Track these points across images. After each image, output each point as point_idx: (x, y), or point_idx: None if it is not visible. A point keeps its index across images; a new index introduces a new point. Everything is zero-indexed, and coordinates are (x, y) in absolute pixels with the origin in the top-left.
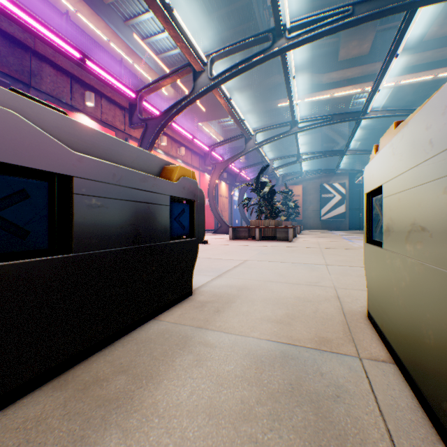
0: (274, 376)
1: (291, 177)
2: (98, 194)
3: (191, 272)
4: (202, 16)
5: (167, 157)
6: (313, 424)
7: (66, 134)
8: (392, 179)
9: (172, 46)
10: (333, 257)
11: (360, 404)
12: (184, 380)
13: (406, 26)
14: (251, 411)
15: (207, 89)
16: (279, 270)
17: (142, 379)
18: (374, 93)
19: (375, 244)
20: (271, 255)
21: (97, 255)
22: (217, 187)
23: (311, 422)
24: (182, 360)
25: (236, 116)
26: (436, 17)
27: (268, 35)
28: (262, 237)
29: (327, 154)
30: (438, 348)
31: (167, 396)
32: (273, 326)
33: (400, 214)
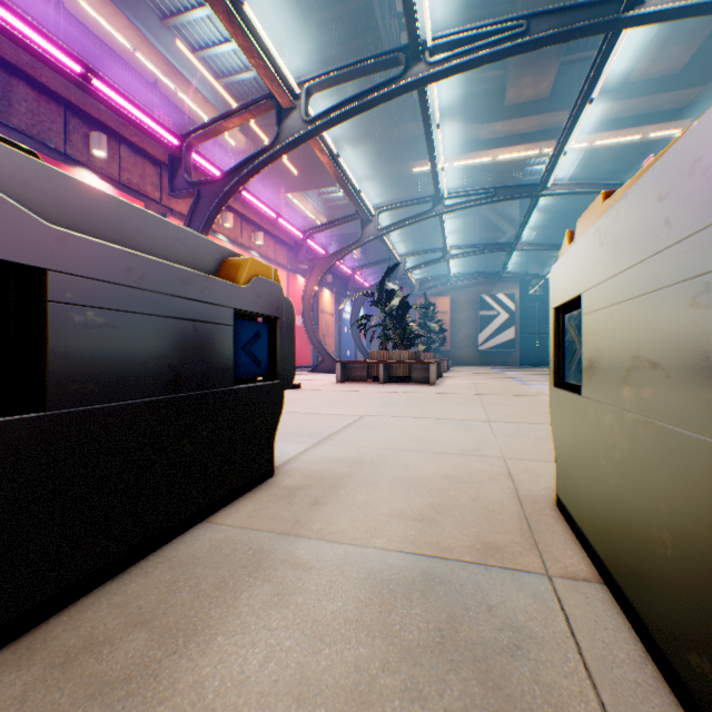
0: (412, 616)
1: (434, 283)
2: (99, 303)
3: (272, 438)
4: (293, 20)
5: (234, 247)
6: (480, 702)
7: (36, 193)
8: (599, 285)
9: (242, 66)
10: (499, 408)
11: (555, 658)
12: (254, 633)
13: (605, 57)
14: (373, 686)
15: (300, 138)
16: (417, 431)
17: (178, 637)
18: (557, 157)
19: (568, 388)
20: (403, 406)
21: (96, 413)
22: (317, 298)
23: (475, 700)
24: (252, 596)
25: (347, 185)
26: (646, 47)
27: (398, 57)
28: (388, 377)
29: (488, 248)
30: (682, 563)
31: (222, 667)
32: (408, 526)
33: (613, 341)
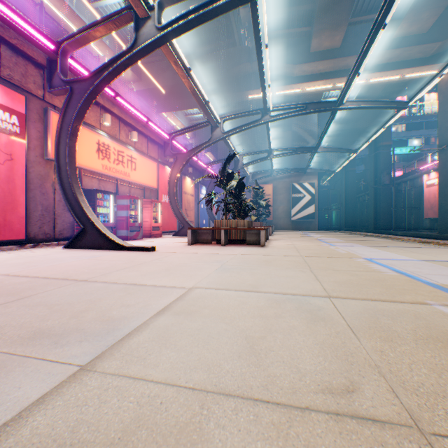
0: None
1: (262, 175)
2: None
3: None
4: None
5: (112, 141)
6: None
7: None
8: None
9: None
10: (329, 275)
11: None
12: None
13: None
14: None
15: (153, 42)
16: (248, 323)
17: None
18: (353, 77)
19: None
20: (236, 272)
21: None
22: (181, 183)
23: None
24: None
25: (198, 95)
26: (407, 12)
27: None
28: (229, 240)
29: (298, 150)
30: None
31: None
32: None
33: None
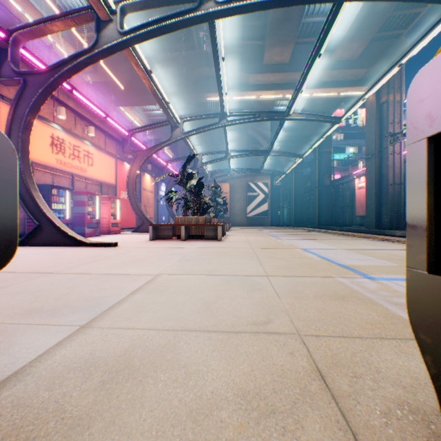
0: None
1: (220, 174)
2: None
3: None
4: None
5: (67, 135)
6: None
7: None
8: None
9: (81, 4)
10: (271, 261)
11: None
12: None
13: (331, 22)
14: None
15: (116, 46)
16: (206, 294)
17: None
18: (297, 94)
19: None
20: (196, 262)
21: None
22: (140, 179)
23: None
24: None
25: (159, 96)
26: (341, 40)
27: None
28: (189, 235)
29: (253, 153)
30: None
31: None
32: None
33: None
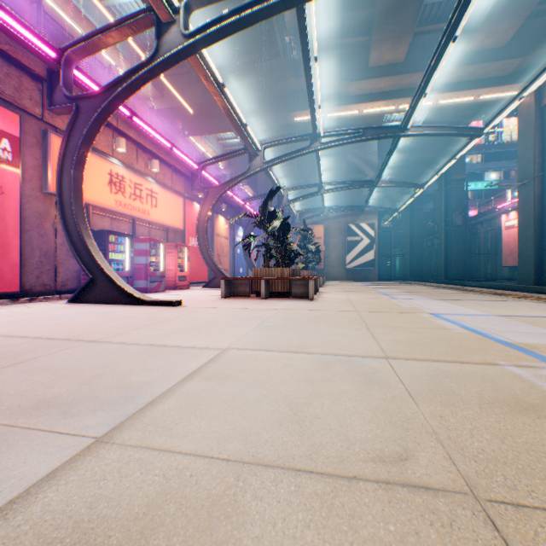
0: None
1: (311, 214)
2: None
3: None
4: None
5: (128, 171)
6: None
7: None
8: None
9: None
10: (388, 333)
11: None
12: None
13: None
14: None
15: (179, 53)
16: (292, 388)
17: None
18: (419, 98)
19: None
20: (279, 331)
21: None
22: (213, 223)
23: None
24: None
25: (234, 117)
26: (482, 21)
27: None
28: (271, 292)
29: (355, 184)
30: None
31: None
32: None
33: None
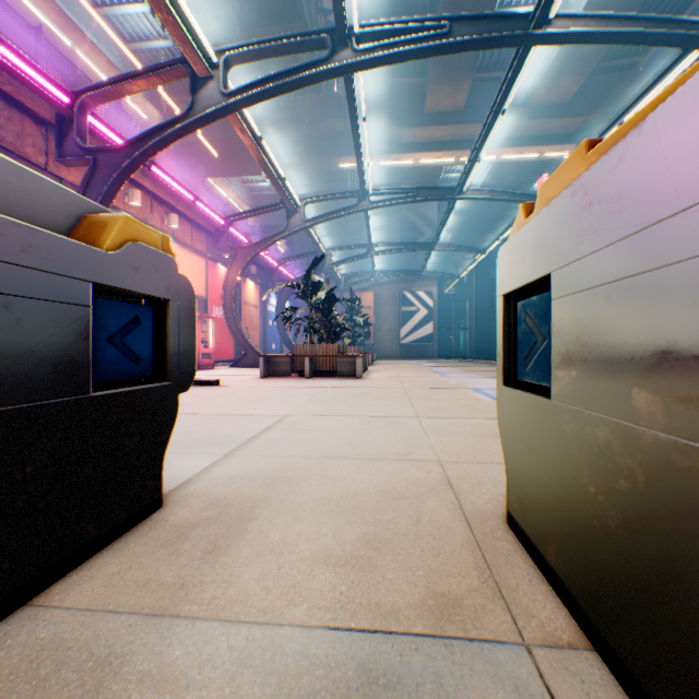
0: None
1: (359, 278)
2: None
3: (159, 459)
4: None
5: None
6: None
7: None
8: (586, 258)
9: (155, 32)
10: (426, 403)
11: None
12: None
13: (516, 71)
14: None
15: (218, 111)
16: (345, 432)
17: None
18: (473, 164)
19: (521, 387)
20: (330, 403)
21: None
22: (240, 289)
23: None
24: None
25: (272, 171)
26: (544, 76)
27: (325, 39)
28: (315, 371)
29: (410, 247)
30: None
31: None
32: (339, 578)
33: (614, 330)
